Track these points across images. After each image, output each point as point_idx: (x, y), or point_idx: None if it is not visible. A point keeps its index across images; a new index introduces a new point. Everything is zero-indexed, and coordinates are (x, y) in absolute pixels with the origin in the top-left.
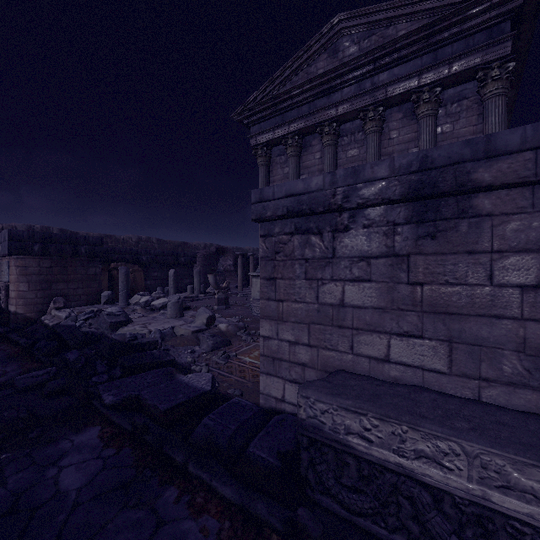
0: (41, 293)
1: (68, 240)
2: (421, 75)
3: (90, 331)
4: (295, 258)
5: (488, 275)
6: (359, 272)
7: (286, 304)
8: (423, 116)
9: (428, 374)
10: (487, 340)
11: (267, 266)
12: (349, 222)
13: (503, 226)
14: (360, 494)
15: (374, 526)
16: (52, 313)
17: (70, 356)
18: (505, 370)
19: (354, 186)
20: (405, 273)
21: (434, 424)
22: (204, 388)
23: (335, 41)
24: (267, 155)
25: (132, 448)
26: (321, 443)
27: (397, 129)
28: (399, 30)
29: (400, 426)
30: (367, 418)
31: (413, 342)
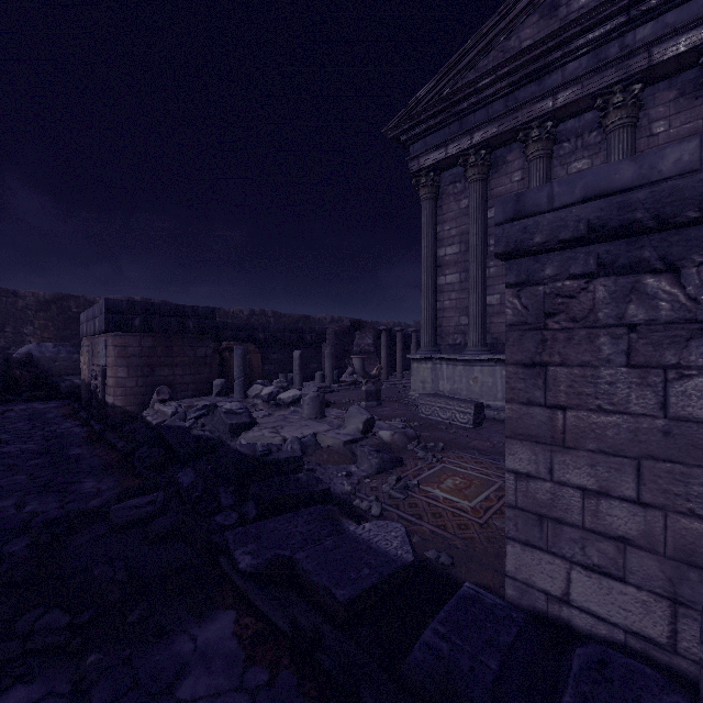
0: (143, 380)
1: (174, 312)
2: None
3: (204, 435)
4: (599, 324)
5: None
6: None
7: (573, 414)
8: None
9: None
10: None
11: (523, 340)
12: None
13: None
14: None
15: None
16: (156, 407)
17: (183, 479)
18: None
19: None
20: None
21: None
22: (402, 557)
23: None
24: (435, 184)
25: (296, 674)
26: None
27: (666, 118)
28: None
29: None
30: None
31: None
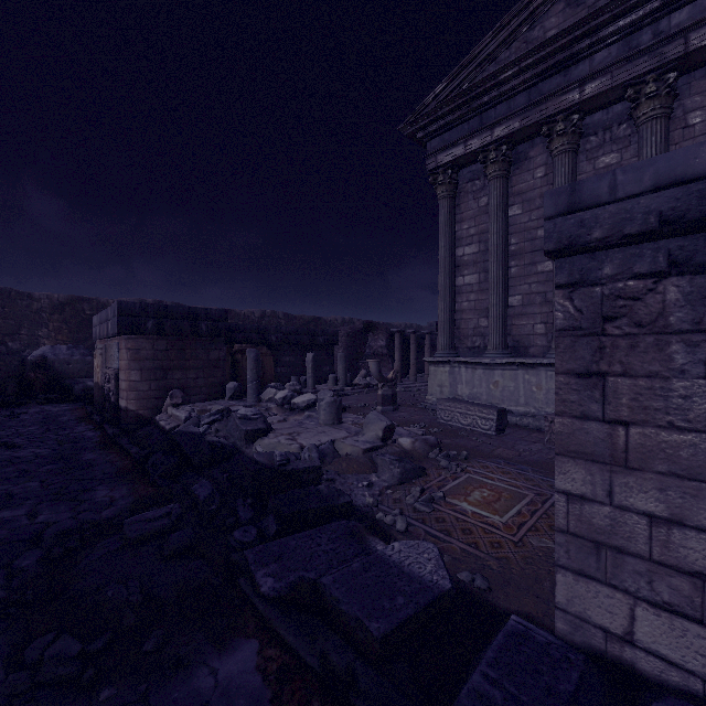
0: (155, 384)
1: (187, 315)
2: None
3: (218, 441)
4: (670, 330)
5: None
6: None
7: (638, 431)
8: None
9: None
10: None
11: (576, 347)
12: None
13: None
14: None
15: None
16: (169, 411)
17: (199, 491)
18: None
19: None
20: None
21: None
22: (438, 583)
23: None
24: (453, 182)
25: None
26: None
27: (703, 107)
28: None
29: None
30: None
31: None
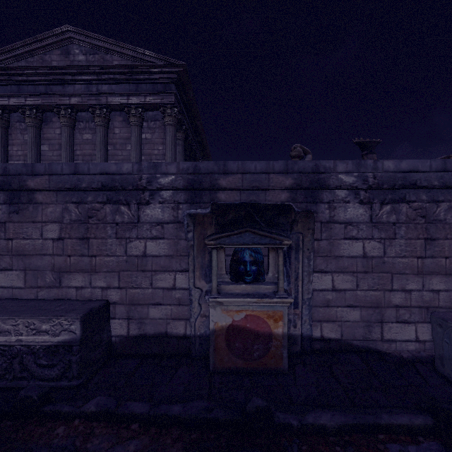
0: None
1: None
2: (129, 97)
3: None
4: None
5: (41, 234)
6: None
7: None
8: (133, 124)
9: (15, 290)
10: (40, 267)
11: None
12: None
13: (47, 209)
14: None
15: None
16: None
17: None
18: (47, 281)
19: None
20: (4, 233)
21: None
22: None
23: (67, 44)
24: (4, 118)
25: None
26: None
27: (119, 128)
28: (114, 60)
29: None
30: None
31: (7, 273)
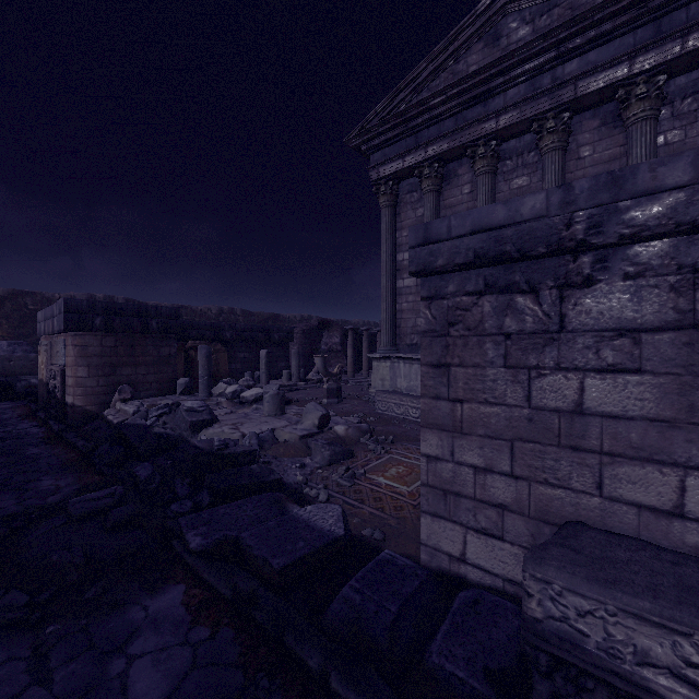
0: (104, 380)
1: (136, 312)
2: (634, 58)
3: (165, 432)
4: (486, 333)
5: None
6: (614, 355)
7: (468, 406)
8: (636, 119)
9: None
10: None
11: (433, 345)
12: (594, 270)
13: None
14: None
15: None
16: (117, 406)
17: (141, 472)
18: None
19: (613, 206)
20: None
21: None
22: (334, 532)
23: (495, 23)
24: (393, 193)
25: (234, 629)
26: (578, 670)
27: (591, 143)
28: None
29: None
30: (692, 643)
31: None
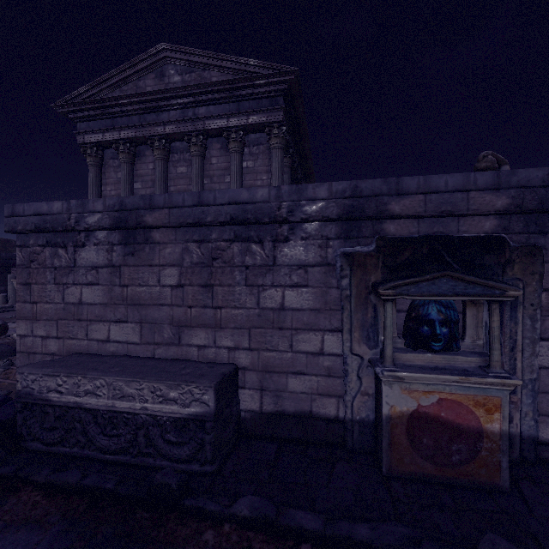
0: None
1: None
2: (229, 118)
3: None
4: (47, 266)
5: (158, 280)
6: (91, 278)
7: (39, 305)
8: (233, 151)
9: (130, 346)
10: (158, 319)
11: (23, 273)
12: (85, 240)
13: (164, 250)
14: (55, 430)
15: (62, 449)
16: None
17: None
18: (165, 336)
19: (83, 215)
20: (118, 279)
21: (96, 372)
22: None
23: (162, 65)
24: (99, 156)
25: None
26: (31, 404)
27: (217, 157)
28: (212, 76)
29: (77, 377)
30: (60, 378)
31: (122, 325)
